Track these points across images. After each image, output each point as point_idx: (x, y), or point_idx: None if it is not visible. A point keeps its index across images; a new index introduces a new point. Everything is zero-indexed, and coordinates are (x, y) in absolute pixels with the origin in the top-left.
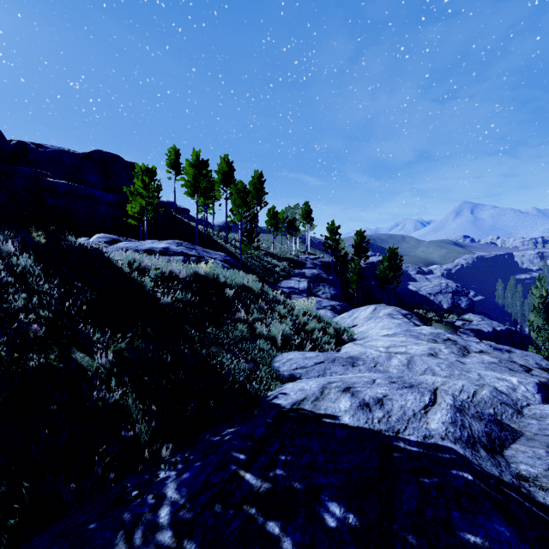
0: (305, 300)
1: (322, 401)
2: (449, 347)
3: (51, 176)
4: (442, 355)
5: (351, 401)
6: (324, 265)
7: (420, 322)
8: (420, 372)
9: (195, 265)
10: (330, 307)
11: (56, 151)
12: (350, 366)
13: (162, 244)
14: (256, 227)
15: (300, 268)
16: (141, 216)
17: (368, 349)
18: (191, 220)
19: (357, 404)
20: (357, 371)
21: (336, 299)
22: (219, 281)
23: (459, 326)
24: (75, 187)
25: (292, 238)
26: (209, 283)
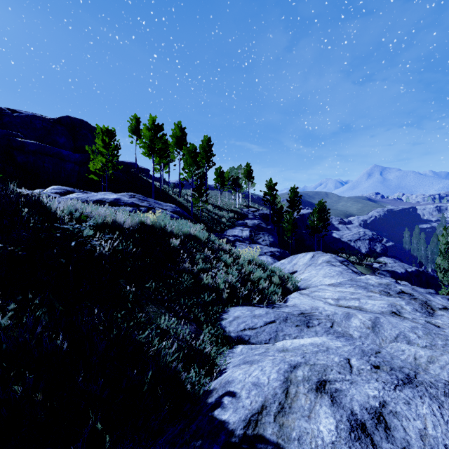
0: (250, 249)
1: (290, 416)
2: (409, 303)
3: (21, 136)
4: (406, 314)
5: (334, 415)
6: (263, 216)
7: (357, 269)
8: (391, 339)
9: (141, 215)
10: (270, 253)
11: (28, 116)
12: (304, 327)
13: (114, 196)
14: (205, 184)
15: (243, 218)
16: (103, 173)
17: (316, 300)
18: (151, 179)
19: (346, 425)
20: (313, 334)
21: (274, 246)
22: (166, 231)
23: (377, 268)
24: (44, 146)
25: (235, 193)
26: (156, 233)
